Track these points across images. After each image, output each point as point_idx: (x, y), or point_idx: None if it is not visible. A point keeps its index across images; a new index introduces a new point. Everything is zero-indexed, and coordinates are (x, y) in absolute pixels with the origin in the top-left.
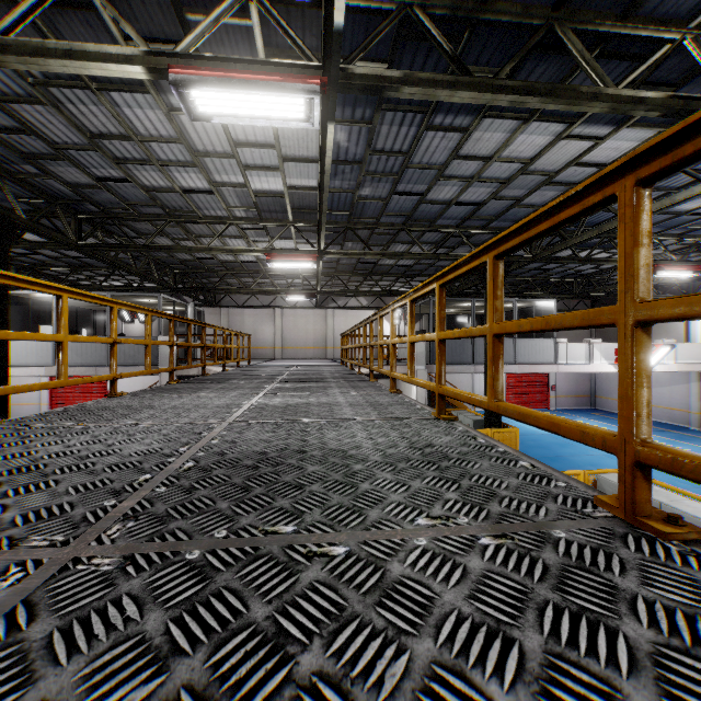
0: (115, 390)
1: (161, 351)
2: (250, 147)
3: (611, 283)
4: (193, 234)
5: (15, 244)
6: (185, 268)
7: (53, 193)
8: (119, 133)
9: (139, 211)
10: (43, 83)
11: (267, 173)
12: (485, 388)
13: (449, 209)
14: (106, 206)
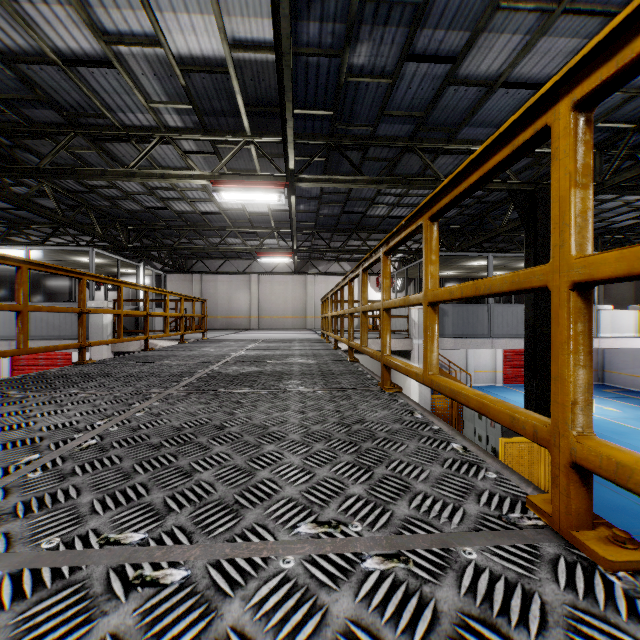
0: None
1: (91, 320)
2: None
3: (637, 241)
4: (124, 166)
5: None
6: (140, 224)
7: None
8: None
9: (28, 118)
10: None
11: (187, 1)
12: (527, 373)
13: (487, 102)
14: None
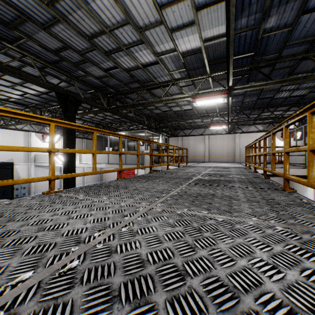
0: (51, 188)
1: (145, 157)
2: (170, 5)
3: None
4: (157, 97)
5: (89, 113)
6: (159, 118)
7: (95, 85)
8: (99, 30)
9: (130, 87)
10: (50, 2)
11: (187, 32)
12: None
13: None
14: (116, 88)
